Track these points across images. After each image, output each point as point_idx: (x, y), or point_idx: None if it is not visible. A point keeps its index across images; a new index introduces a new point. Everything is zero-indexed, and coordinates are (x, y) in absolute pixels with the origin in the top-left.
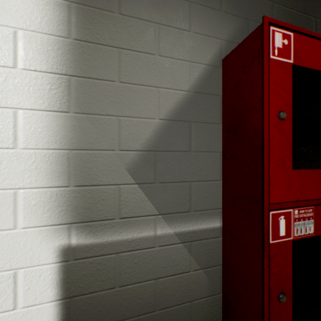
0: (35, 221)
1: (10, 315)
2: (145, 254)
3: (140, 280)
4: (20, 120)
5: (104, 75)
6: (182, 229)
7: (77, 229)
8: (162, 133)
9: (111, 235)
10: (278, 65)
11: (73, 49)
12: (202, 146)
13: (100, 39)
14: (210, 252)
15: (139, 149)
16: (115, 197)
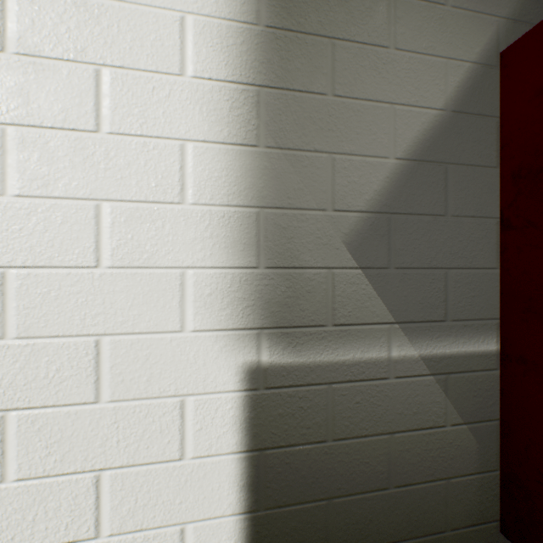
0: (210, 322)
1: (175, 468)
2: (372, 389)
3: (364, 433)
4: (188, 158)
5: (310, 84)
6: (433, 352)
7: (269, 339)
8: (399, 182)
9: (320, 353)
10: None
11: (264, 43)
12: (466, 206)
13: (304, 25)
14: (480, 394)
15: (364, 210)
16: (326, 290)
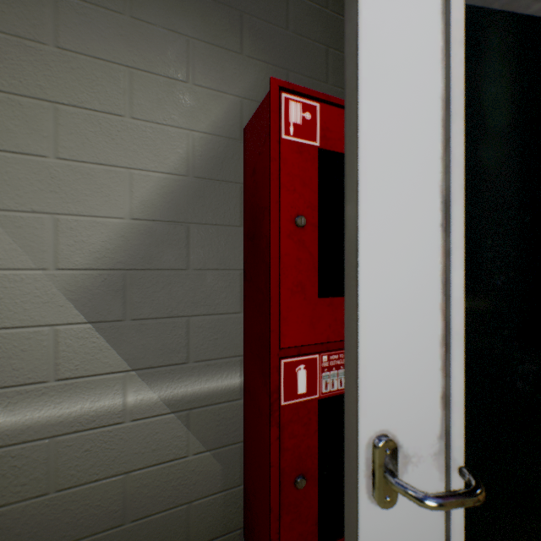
0: None
1: None
2: (105, 435)
3: (96, 478)
4: None
5: (27, 146)
6: (175, 392)
7: None
8: (137, 240)
9: (40, 409)
10: (296, 149)
11: None
12: (210, 260)
13: (19, 87)
14: (224, 423)
15: (95, 267)
16: (48, 346)
